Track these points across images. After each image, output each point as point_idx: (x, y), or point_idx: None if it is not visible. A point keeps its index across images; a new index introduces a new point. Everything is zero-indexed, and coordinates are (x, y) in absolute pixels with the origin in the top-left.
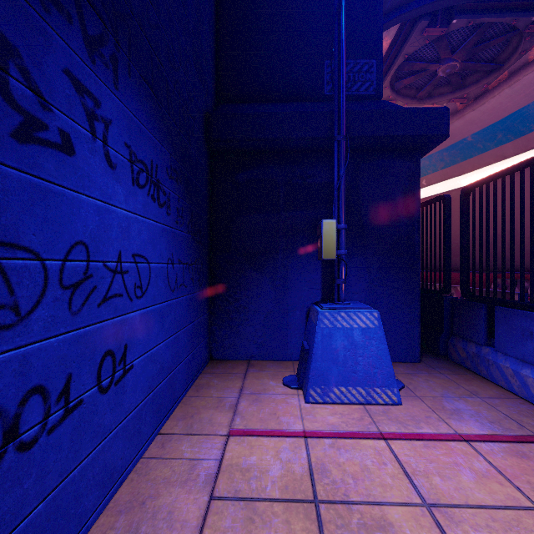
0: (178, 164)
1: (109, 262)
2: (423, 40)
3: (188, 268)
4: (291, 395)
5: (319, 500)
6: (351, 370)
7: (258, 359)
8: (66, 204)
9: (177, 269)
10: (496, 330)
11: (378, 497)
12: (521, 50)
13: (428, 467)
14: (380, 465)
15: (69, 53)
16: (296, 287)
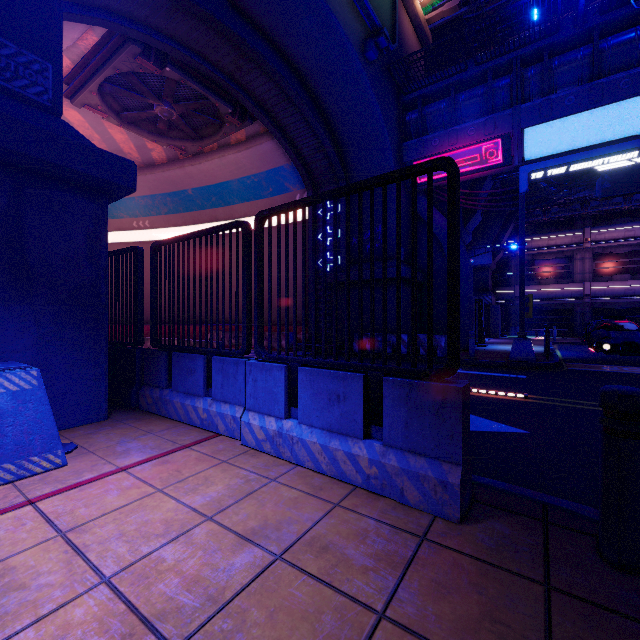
0: None
1: None
2: (137, 66)
3: None
4: None
5: None
6: None
7: None
8: None
9: None
10: (173, 373)
11: (4, 556)
12: (225, 131)
13: (77, 505)
14: (18, 528)
15: None
16: None
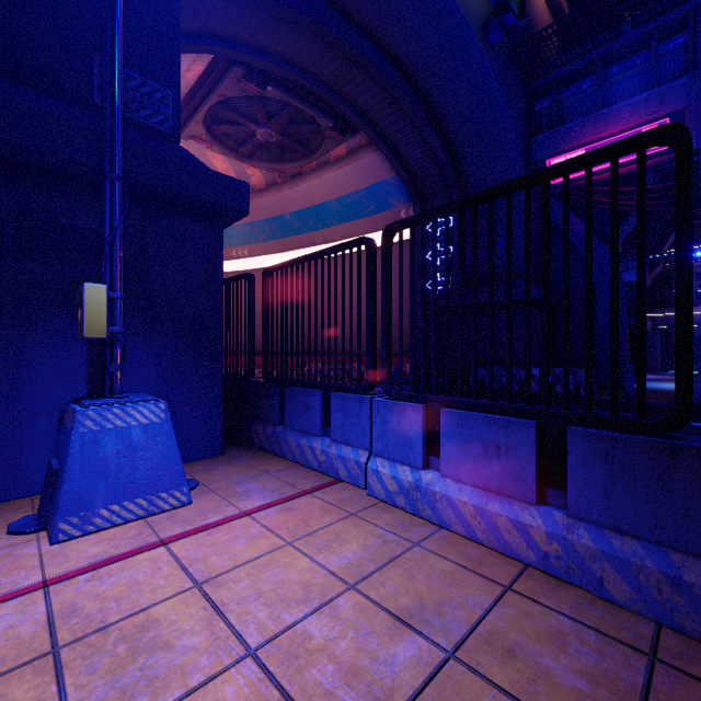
0: None
1: None
2: (240, 90)
3: None
4: (24, 543)
5: (62, 645)
6: (128, 479)
7: None
8: None
9: None
10: (286, 409)
11: (146, 604)
12: (325, 148)
13: (207, 552)
14: (155, 572)
15: None
16: (40, 380)
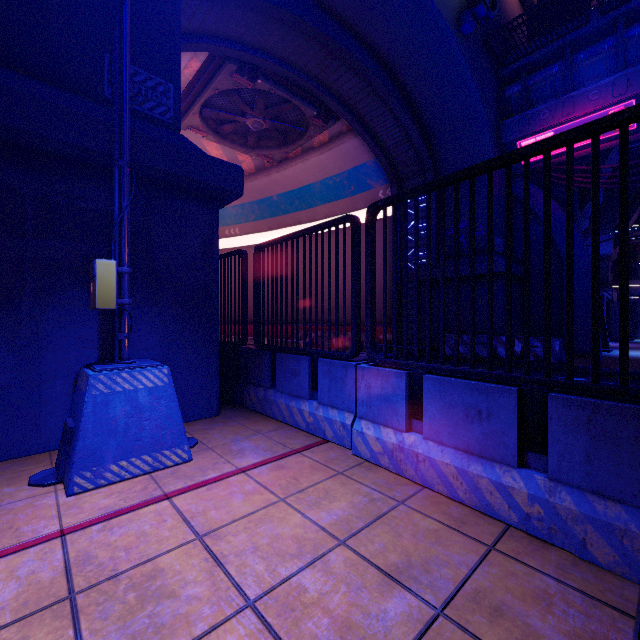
0: None
1: None
2: (233, 83)
3: None
4: (44, 494)
5: (78, 591)
6: (135, 438)
7: None
8: None
9: None
10: (276, 374)
11: (152, 554)
12: (309, 135)
13: (207, 506)
14: (160, 524)
15: None
16: (57, 347)
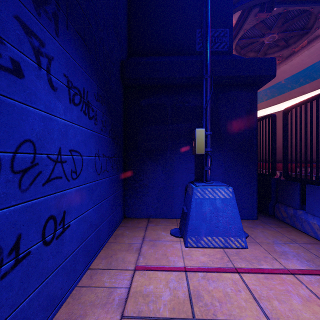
0: (102, 92)
1: (52, 155)
2: (255, 21)
3: (110, 159)
4: (176, 241)
5: (196, 318)
6: (215, 225)
7: (154, 217)
8: (16, 112)
9: (102, 160)
10: (306, 200)
11: (237, 316)
12: (316, 27)
13: (269, 293)
14: (237, 292)
15: (19, 5)
16: (178, 172)
